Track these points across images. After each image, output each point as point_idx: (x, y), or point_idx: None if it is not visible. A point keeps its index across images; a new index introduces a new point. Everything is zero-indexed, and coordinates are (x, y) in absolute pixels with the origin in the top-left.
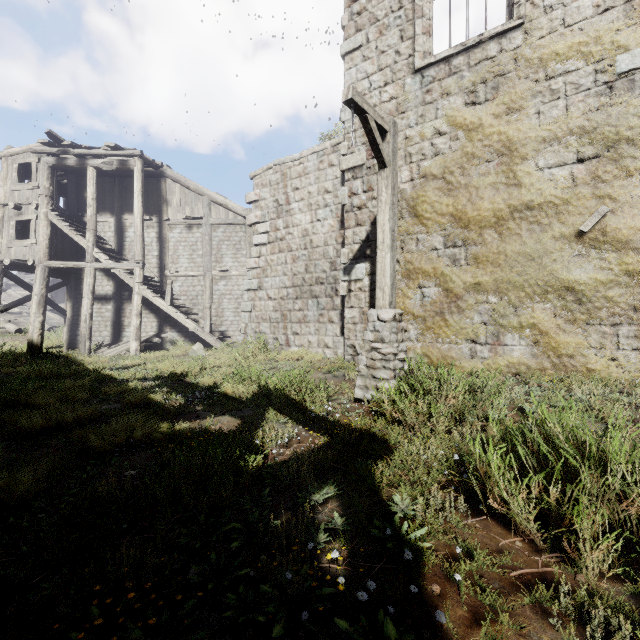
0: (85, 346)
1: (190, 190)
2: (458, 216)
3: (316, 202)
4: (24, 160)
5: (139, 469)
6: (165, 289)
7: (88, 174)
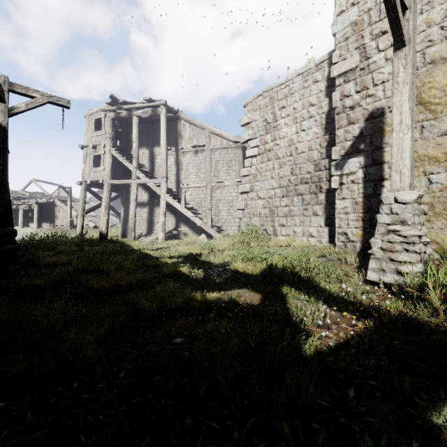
0: (131, 235)
1: (196, 126)
2: None
3: (301, 115)
4: (97, 117)
5: (186, 337)
6: (180, 197)
7: (133, 121)
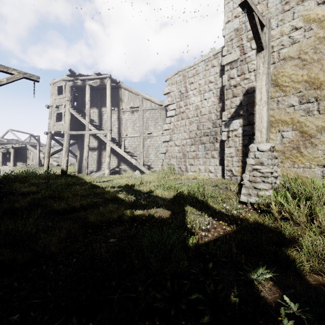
0: (85, 171)
1: (133, 93)
2: (311, 81)
3: (203, 89)
4: (60, 84)
5: (117, 238)
6: (121, 144)
7: (86, 88)
